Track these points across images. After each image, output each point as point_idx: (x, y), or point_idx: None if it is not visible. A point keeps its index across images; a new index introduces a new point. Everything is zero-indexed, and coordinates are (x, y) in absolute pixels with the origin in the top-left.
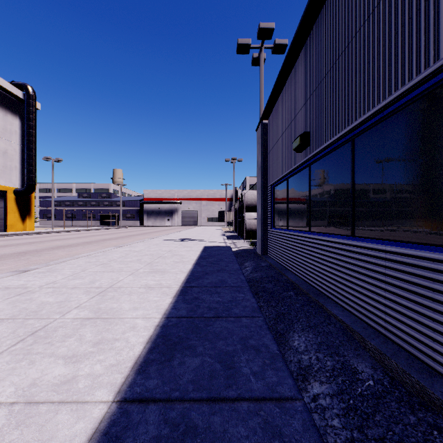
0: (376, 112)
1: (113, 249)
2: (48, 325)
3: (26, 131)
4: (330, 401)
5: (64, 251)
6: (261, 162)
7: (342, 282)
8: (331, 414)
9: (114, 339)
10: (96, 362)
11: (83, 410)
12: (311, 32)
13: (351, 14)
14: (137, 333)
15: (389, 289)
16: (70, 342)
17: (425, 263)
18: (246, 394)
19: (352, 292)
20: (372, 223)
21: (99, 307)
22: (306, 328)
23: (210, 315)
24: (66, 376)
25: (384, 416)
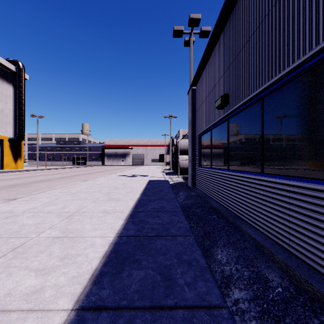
0: (282, 77)
1: (80, 182)
2: (26, 243)
3: (18, 95)
4: (248, 305)
5: (44, 184)
6: (191, 117)
7: (254, 208)
8: (249, 317)
9: (77, 254)
10: (61, 274)
11: (47, 318)
12: (229, 18)
13: (262, 2)
14: (95, 249)
15: (292, 215)
16: (41, 257)
17: (323, 195)
18: (181, 302)
19: (262, 216)
20: (278, 163)
21: (67, 228)
22: (227, 244)
23: (152, 234)
24: (35, 286)
25: (293, 319)
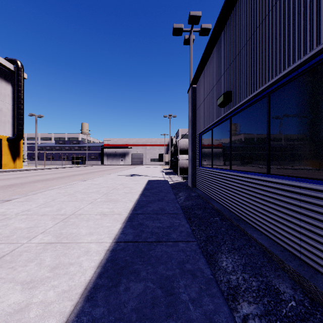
0: (292, 70)
1: (79, 182)
2: (15, 250)
3: (16, 95)
4: (259, 321)
5: (42, 184)
6: (191, 116)
7: (260, 211)
8: None
9: (69, 263)
10: (50, 288)
11: None
12: (232, 12)
13: None
14: (90, 257)
15: (304, 219)
16: (30, 266)
17: None
18: None
19: (269, 220)
20: (286, 163)
21: (61, 232)
22: (232, 250)
23: (152, 239)
24: (20, 303)
25: None
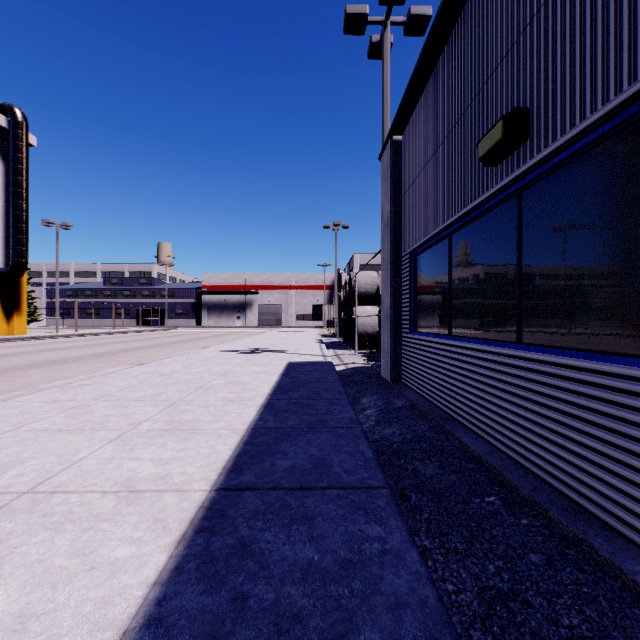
0: None
1: (124, 370)
2: None
3: (12, 179)
4: None
5: (43, 372)
6: (390, 212)
7: None
8: None
9: None
10: None
11: None
12: None
13: None
14: None
15: None
16: None
17: None
18: None
19: None
20: None
21: None
22: None
23: None
24: None
25: None
